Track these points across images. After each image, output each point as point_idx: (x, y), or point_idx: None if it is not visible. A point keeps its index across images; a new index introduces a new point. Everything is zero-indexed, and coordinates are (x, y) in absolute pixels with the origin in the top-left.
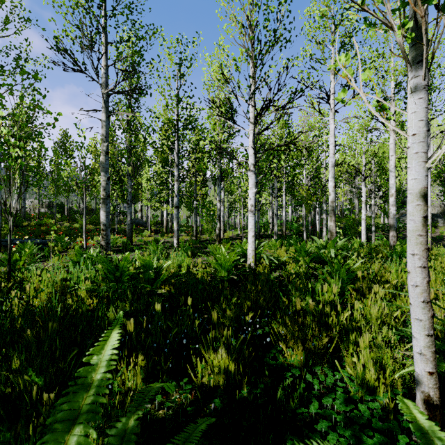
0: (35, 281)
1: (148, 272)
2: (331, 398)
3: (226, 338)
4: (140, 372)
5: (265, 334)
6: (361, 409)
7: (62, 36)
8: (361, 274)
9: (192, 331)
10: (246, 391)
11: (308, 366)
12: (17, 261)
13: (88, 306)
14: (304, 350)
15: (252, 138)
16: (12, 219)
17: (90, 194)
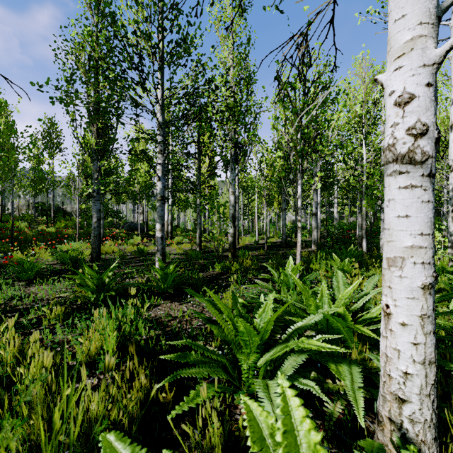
0: None
1: None
2: None
3: None
4: None
5: None
6: None
7: None
8: None
9: None
10: None
11: None
12: None
13: None
14: None
15: None
16: None
17: None
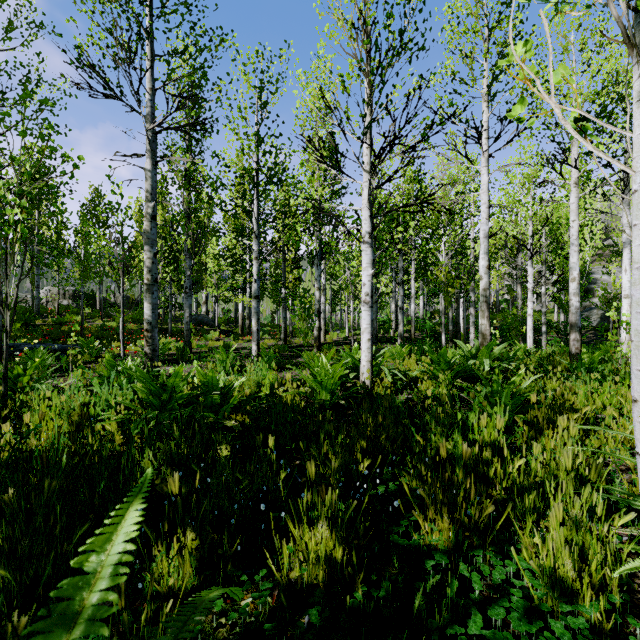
0: (41, 407)
1: (210, 395)
2: (503, 609)
3: (328, 504)
4: (189, 558)
5: (390, 494)
6: (556, 631)
7: (87, 45)
8: (535, 398)
9: (275, 488)
10: (361, 593)
11: (461, 550)
12: (19, 376)
13: (119, 447)
14: (454, 521)
15: (368, 193)
16: (21, 315)
17: (130, 278)
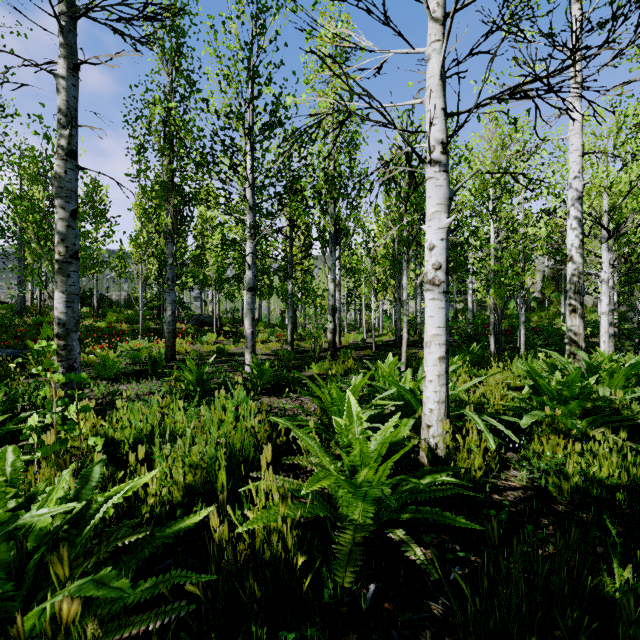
0: None
1: None
2: None
3: None
4: None
5: None
6: None
7: None
8: None
9: None
10: None
11: None
12: None
13: None
14: None
15: (442, 56)
16: None
17: None
